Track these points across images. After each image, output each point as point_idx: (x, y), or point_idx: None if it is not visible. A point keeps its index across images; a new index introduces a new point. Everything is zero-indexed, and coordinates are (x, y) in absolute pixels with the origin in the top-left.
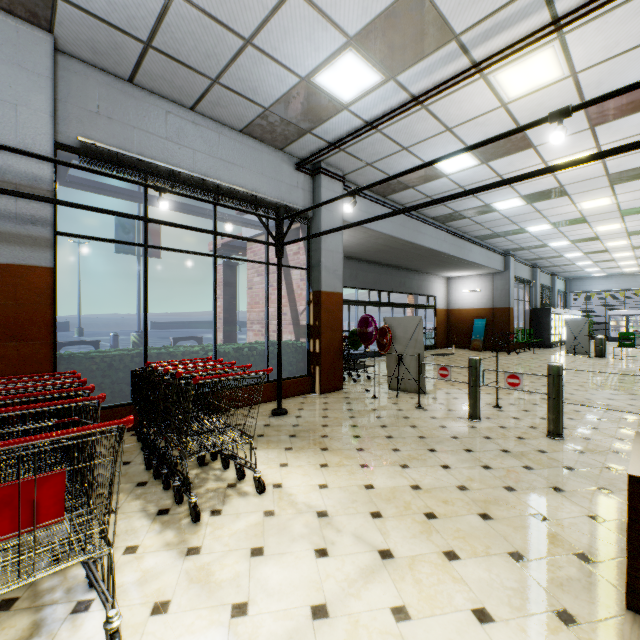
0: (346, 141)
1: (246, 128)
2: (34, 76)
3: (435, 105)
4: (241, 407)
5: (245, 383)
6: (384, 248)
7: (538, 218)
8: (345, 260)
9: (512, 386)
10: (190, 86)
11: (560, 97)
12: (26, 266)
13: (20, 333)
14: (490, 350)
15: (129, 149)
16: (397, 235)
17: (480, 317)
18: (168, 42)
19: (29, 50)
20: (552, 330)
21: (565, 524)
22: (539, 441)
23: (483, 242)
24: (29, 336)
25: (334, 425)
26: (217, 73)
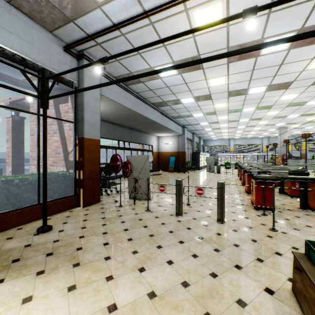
0: (100, 34)
1: None
2: None
3: (158, 24)
4: (9, 228)
5: (15, 208)
6: (127, 117)
7: (198, 110)
8: (104, 122)
9: (199, 195)
10: None
11: (219, 39)
12: None
13: None
14: (177, 171)
15: None
16: (134, 109)
17: (172, 156)
18: None
19: None
20: (200, 162)
21: (257, 305)
22: (215, 226)
23: (174, 120)
24: None
25: (89, 235)
26: None
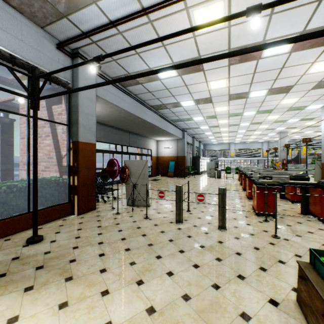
0: (96, 32)
1: None
2: None
3: (157, 22)
4: None
5: (2, 217)
6: (124, 120)
7: (199, 113)
8: (101, 125)
9: (200, 201)
10: None
11: (220, 40)
12: None
13: None
14: (176, 176)
15: None
16: (132, 112)
17: (172, 160)
18: None
19: None
20: (200, 166)
21: (262, 319)
22: (216, 234)
23: (174, 123)
24: None
25: (84, 245)
26: None
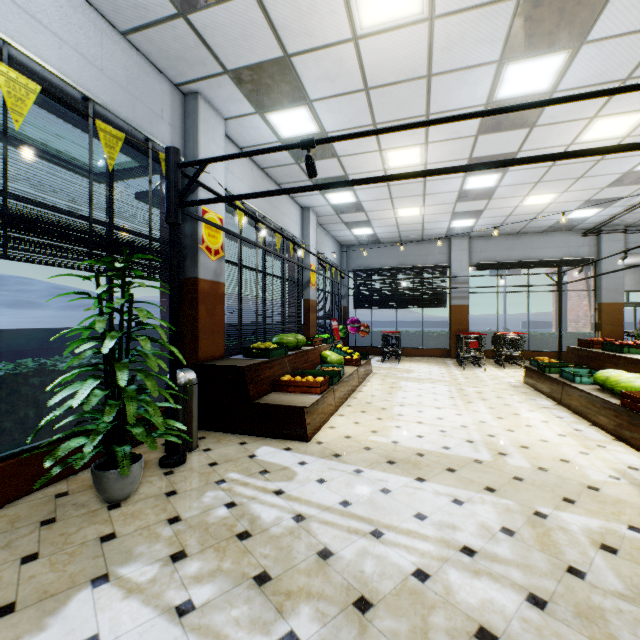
0: (601, 226)
1: (544, 231)
2: (464, 251)
3: None
4: None
5: (546, 350)
6: None
7: None
8: None
9: None
10: (513, 231)
11: None
12: (462, 305)
13: (461, 323)
14: None
15: (491, 260)
16: None
17: None
18: (502, 228)
19: (463, 244)
20: None
21: None
22: None
23: None
24: (463, 324)
25: None
26: (522, 227)
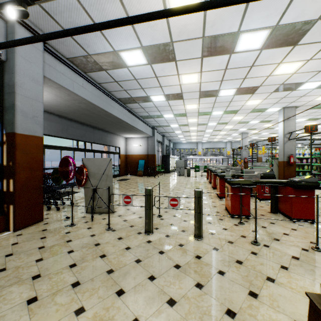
0: None
1: None
2: None
3: None
4: None
5: None
6: (87, 112)
7: (169, 110)
8: (57, 117)
9: (173, 206)
10: None
11: (195, 25)
12: None
13: None
14: (146, 175)
15: None
16: (95, 103)
17: (142, 159)
18: None
19: None
20: (170, 165)
21: None
22: (192, 245)
23: (144, 120)
24: None
25: (7, 285)
26: None
